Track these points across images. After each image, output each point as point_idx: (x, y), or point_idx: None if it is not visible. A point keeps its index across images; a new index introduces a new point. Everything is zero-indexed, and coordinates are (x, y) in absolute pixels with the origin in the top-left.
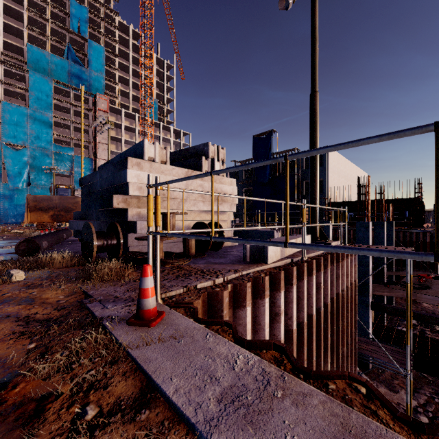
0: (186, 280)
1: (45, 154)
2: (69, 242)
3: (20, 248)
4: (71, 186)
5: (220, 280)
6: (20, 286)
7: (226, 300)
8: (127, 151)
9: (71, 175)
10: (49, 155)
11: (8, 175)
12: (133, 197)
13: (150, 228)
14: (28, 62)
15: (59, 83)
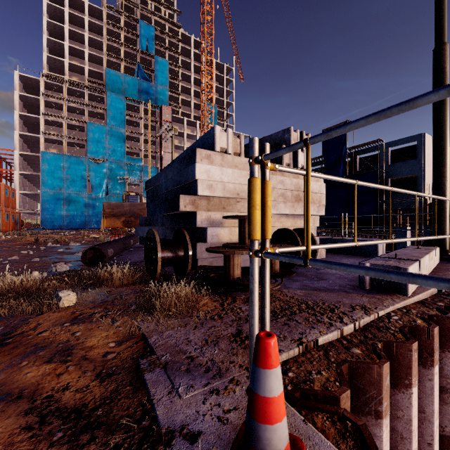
0: (292, 325)
1: (120, 166)
2: (136, 248)
3: (86, 256)
4: (140, 193)
5: (349, 329)
6: (66, 317)
7: (386, 380)
8: (194, 144)
9: (141, 184)
10: (123, 166)
11: (92, 186)
12: (202, 198)
13: (255, 243)
14: (106, 84)
15: (130, 100)
